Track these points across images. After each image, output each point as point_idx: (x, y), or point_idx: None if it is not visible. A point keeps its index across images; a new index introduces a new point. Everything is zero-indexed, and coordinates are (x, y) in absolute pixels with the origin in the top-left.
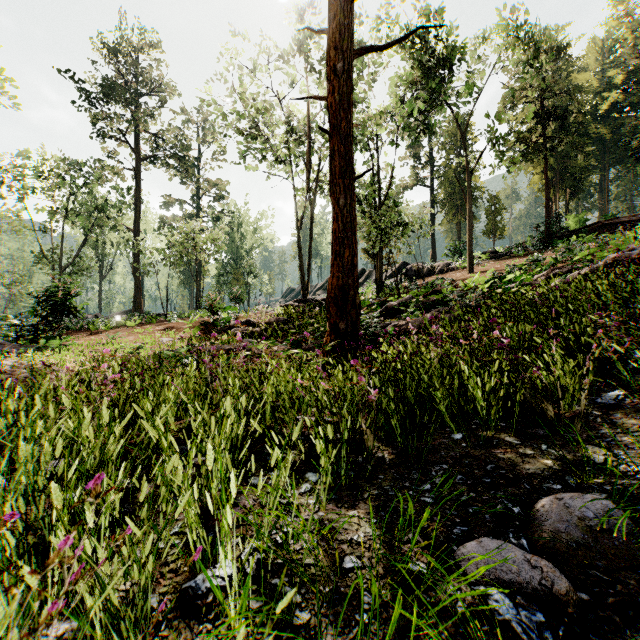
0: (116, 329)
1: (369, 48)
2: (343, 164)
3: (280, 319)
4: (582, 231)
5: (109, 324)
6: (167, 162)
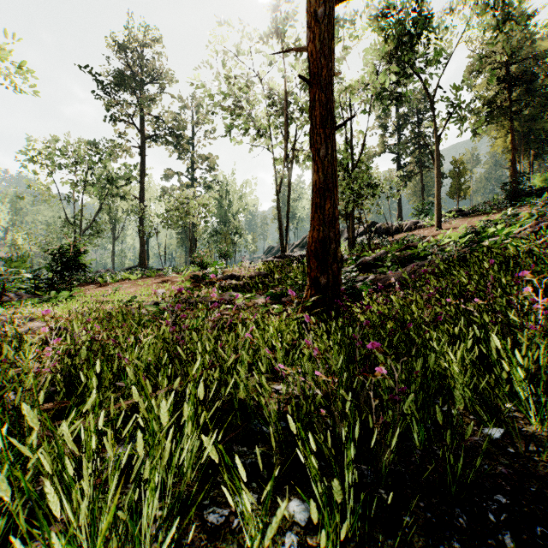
0: (121, 282)
1: None
2: (324, 113)
3: (261, 273)
4: None
5: (115, 277)
6: (166, 140)
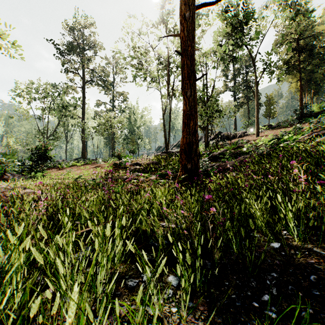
0: (71, 167)
1: (204, 4)
2: (189, 71)
3: (154, 162)
4: (322, 112)
5: (68, 164)
6: (98, 83)
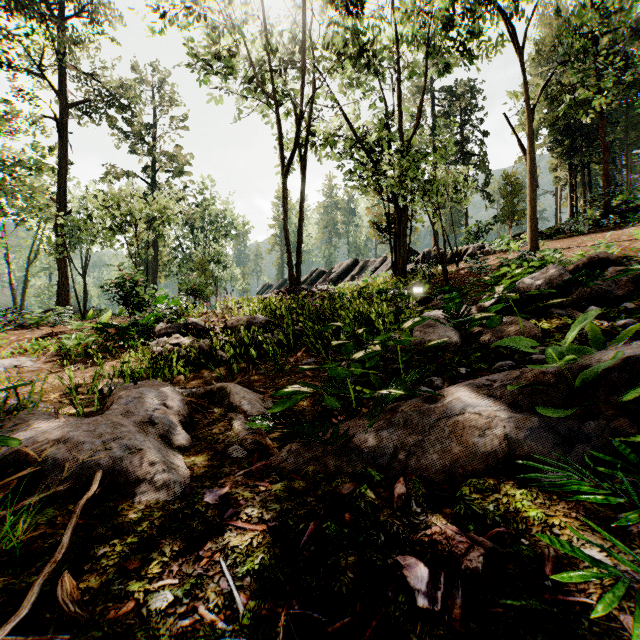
0: None
1: None
2: None
3: (255, 319)
4: None
5: None
6: (106, 114)
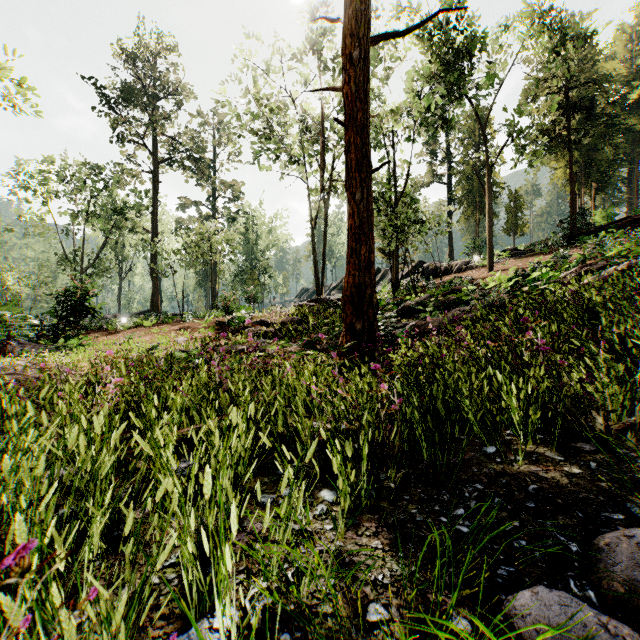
0: (133, 329)
1: (387, 35)
2: (359, 157)
3: (294, 319)
4: (610, 227)
5: (127, 324)
6: (183, 164)
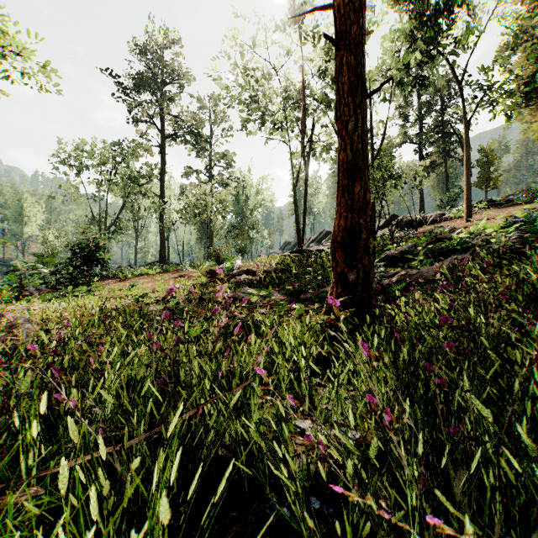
0: (140, 277)
1: None
2: (352, 79)
3: (278, 268)
4: None
5: (135, 272)
6: (185, 138)
